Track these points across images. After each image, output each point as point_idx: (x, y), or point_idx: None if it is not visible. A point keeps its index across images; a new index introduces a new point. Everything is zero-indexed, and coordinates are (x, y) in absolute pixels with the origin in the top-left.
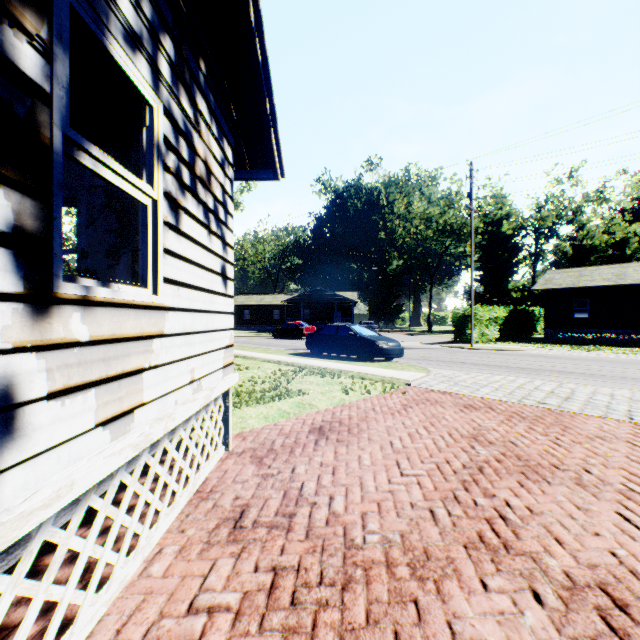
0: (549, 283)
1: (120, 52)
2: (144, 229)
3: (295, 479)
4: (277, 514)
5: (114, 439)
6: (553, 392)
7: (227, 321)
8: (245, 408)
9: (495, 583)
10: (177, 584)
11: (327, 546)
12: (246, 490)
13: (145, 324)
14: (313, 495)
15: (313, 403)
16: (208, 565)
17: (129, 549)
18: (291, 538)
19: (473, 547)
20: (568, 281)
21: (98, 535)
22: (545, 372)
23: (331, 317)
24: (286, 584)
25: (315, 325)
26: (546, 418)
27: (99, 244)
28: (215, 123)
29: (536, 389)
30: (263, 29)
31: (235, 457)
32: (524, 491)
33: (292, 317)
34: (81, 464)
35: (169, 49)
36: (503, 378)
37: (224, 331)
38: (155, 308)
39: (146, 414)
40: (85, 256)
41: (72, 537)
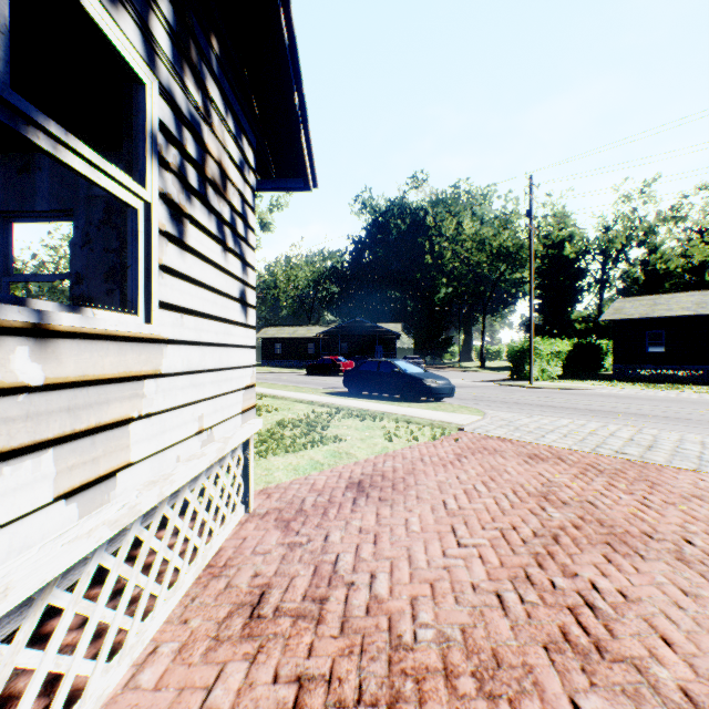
0: (619, 313)
1: (93, 1)
2: (133, 239)
3: (328, 550)
4: (305, 598)
5: (84, 514)
6: (632, 439)
7: (247, 356)
8: (272, 458)
9: (590, 705)
10: (171, 701)
11: (367, 645)
12: (268, 564)
13: (132, 361)
14: (350, 572)
15: (351, 452)
16: (214, 672)
17: (115, 647)
18: (322, 633)
19: (556, 649)
20: (641, 310)
21: (79, 626)
22: (619, 415)
23: (372, 351)
24: (314, 703)
25: (354, 360)
26: (628, 472)
27: (96, 265)
28: (232, 117)
29: (612, 436)
30: (289, 0)
31: (257, 520)
32: (613, 569)
33: (328, 351)
34: (28, 555)
35: (168, 14)
36: (571, 422)
37: (243, 368)
38: (147, 340)
39: (134, 477)
40: (80, 279)
41: (20, 652)
